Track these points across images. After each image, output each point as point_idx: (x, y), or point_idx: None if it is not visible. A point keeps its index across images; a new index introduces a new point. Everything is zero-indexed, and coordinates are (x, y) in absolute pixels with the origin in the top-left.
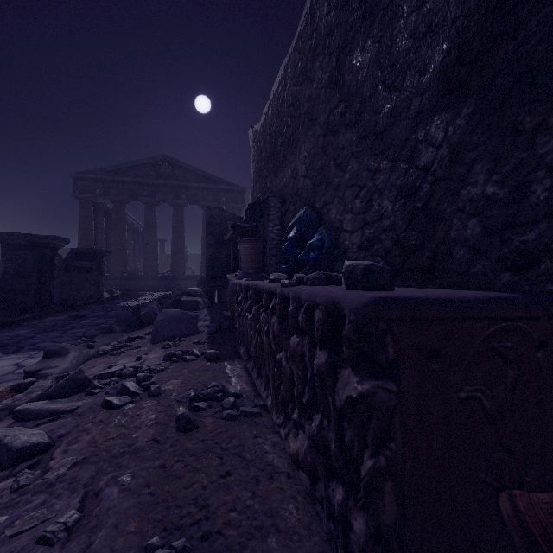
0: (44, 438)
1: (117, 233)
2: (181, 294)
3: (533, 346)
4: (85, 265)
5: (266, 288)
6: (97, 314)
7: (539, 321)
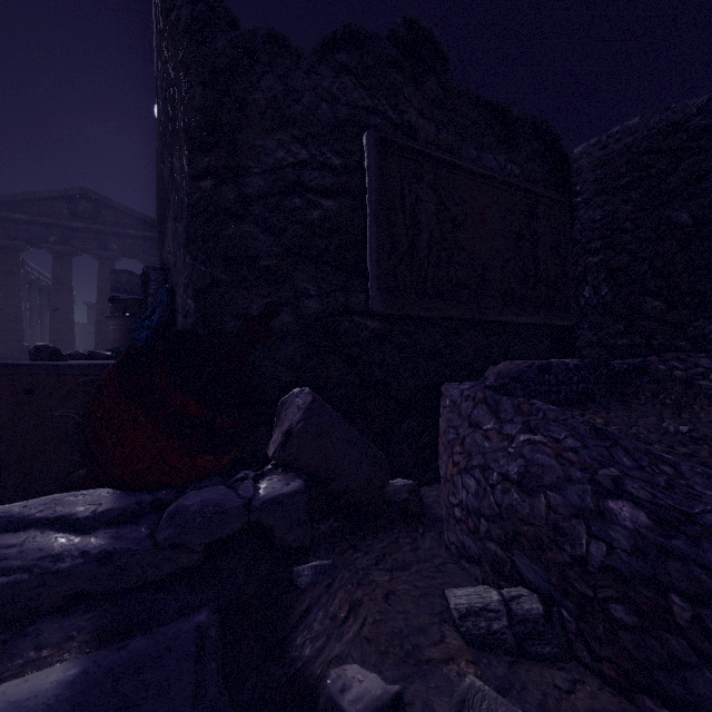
0: None
1: (6, 294)
2: None
3: None
4: None
5: None
6: None
7: None
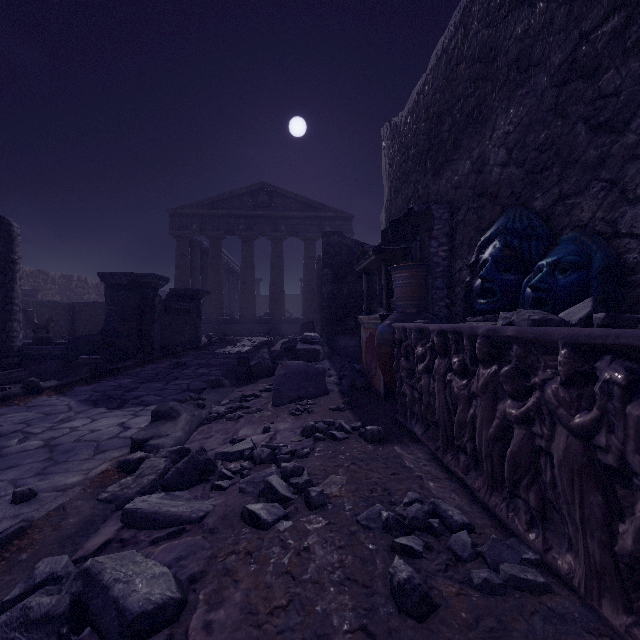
0: (171, 587)
1: (214, 272)
2: (291, 340)
3: None
4: (184, 307)
5: (571, 336)
6: (198, 363)
7: None
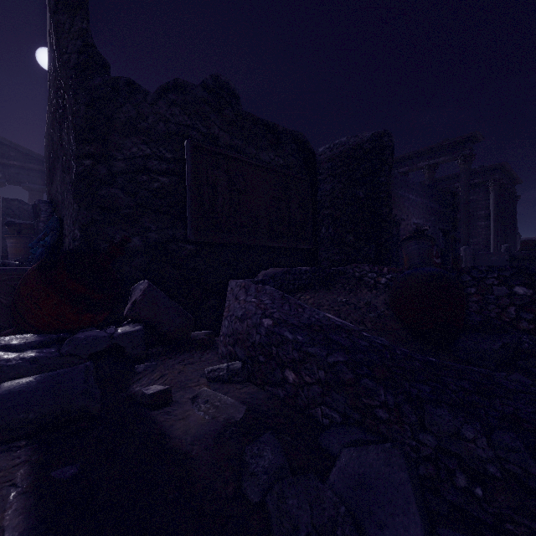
0: None
1: None
2: None
3: None
4: None
5: None
6: None
7: None
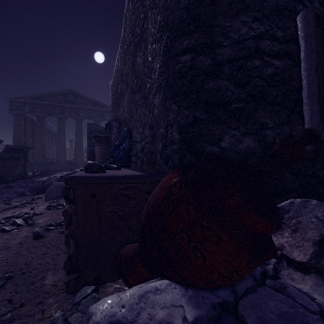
0: None
1: (39, 136)
2: (72, 173)
3: (143, 192)
4: (15, 156)
5: None
6: (20, 186)
7: (146, 184)
